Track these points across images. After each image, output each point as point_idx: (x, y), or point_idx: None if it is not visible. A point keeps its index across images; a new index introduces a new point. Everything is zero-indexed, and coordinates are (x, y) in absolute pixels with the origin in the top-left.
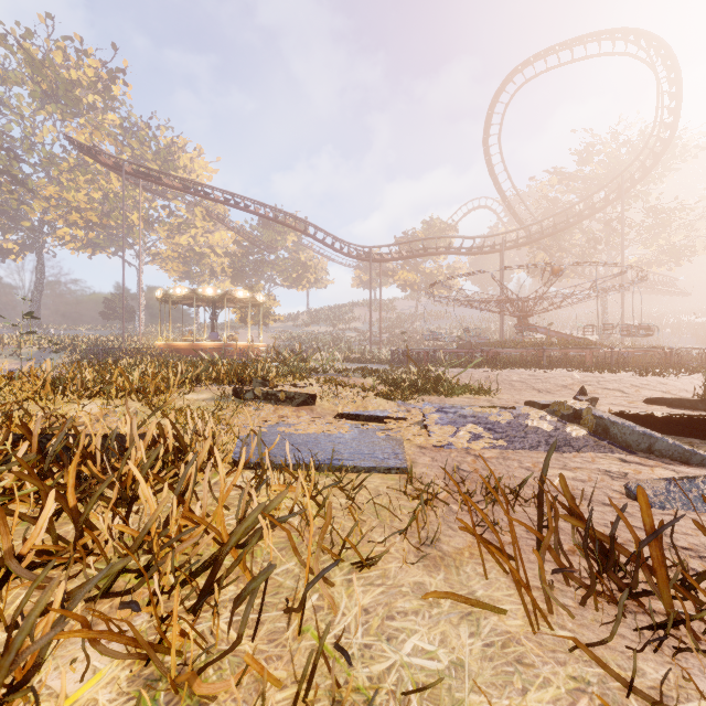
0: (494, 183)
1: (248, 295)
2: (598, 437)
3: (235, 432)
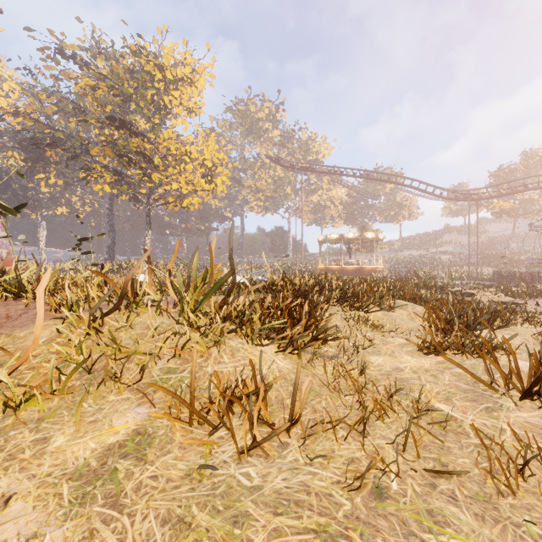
0: None
1: (374, 235)
2: None
3: None
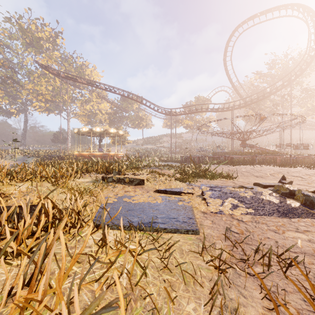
0: (228, 79)
1: (115, 131)
2: (308, 207)
3: (99, 201)
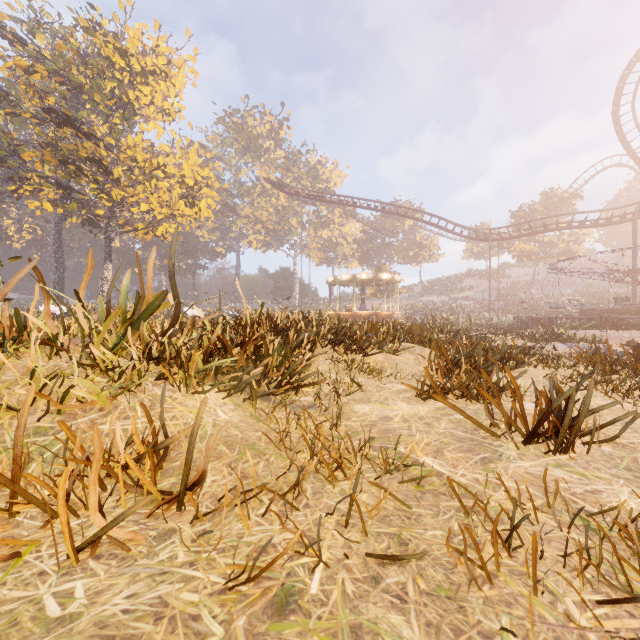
0: (627, 150)
1: (390, 276)
2: None
3: None
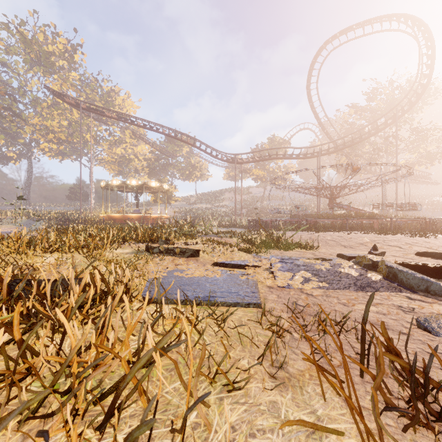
0: (314, 113)
1: (158, 184)
2: (390, 280)
3: (145, 276)
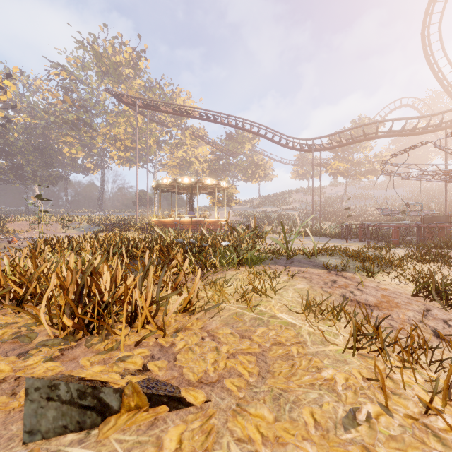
0: (432, 70)
1: (214, 182)
2: None
3: None
